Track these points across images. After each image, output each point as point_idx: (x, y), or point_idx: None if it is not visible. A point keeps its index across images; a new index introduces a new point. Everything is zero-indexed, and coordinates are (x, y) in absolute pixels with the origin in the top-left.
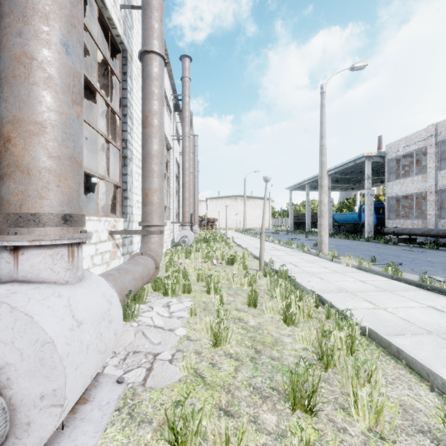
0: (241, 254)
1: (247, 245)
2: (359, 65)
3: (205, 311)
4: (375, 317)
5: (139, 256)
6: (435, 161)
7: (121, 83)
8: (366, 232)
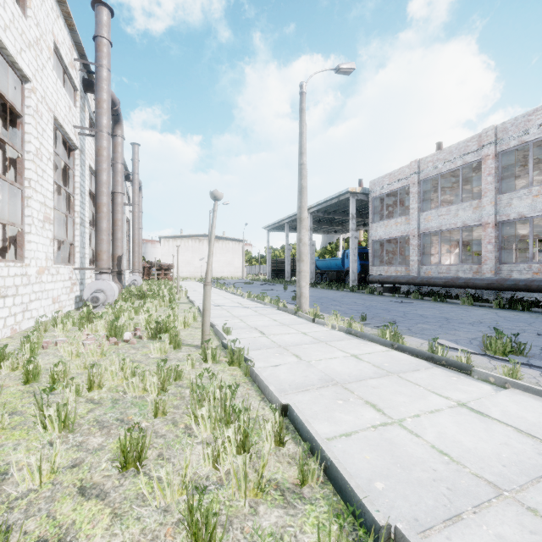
0: (181, 317)
1: None
2: (346, 67)
3: None
4: (391, 454)
5: None
6: (418, 201)
7: None
8: (350, 281)
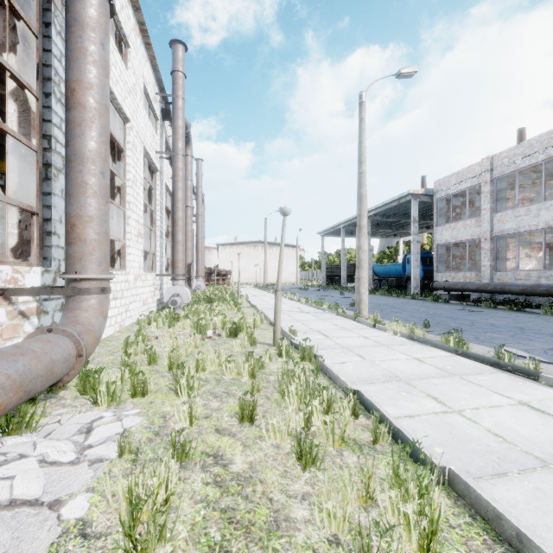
0: (251, 319)
1: (265, 306)
2: (407, 71)
3: (157, 440)
4: (450, 432)
5: (38, 336)
6: (490, 201)
7: (40, 39)
8: (412, 287)
